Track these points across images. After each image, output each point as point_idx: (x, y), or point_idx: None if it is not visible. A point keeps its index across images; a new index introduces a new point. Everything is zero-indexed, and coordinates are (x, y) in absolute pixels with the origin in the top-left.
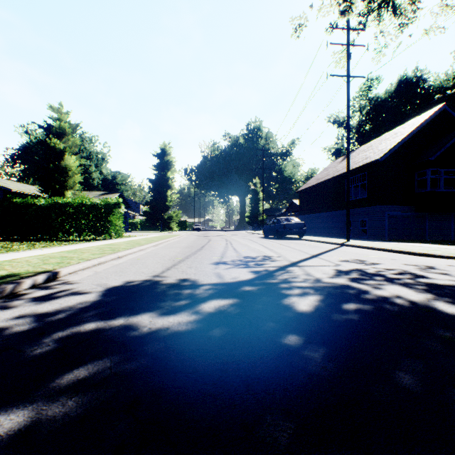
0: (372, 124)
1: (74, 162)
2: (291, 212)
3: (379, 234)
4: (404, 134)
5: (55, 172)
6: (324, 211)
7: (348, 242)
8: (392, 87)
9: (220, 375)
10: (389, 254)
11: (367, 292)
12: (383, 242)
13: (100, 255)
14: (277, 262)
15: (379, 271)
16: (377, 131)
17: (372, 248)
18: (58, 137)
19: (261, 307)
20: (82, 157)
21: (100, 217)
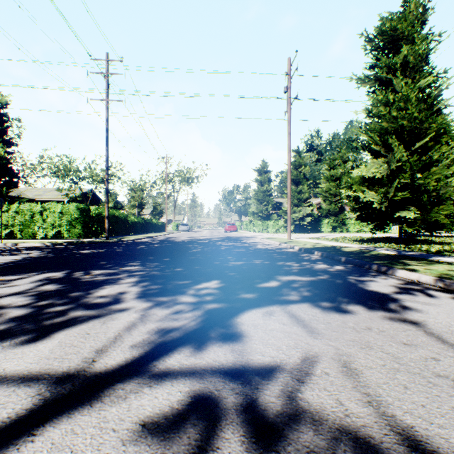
0: None
1: None
2: None
3: None
4: None
5: None
6: None
7: None
8: None
9: (256, 270)
10: None
11: (146, 289)
12: None
13: None
14: None
15: None
16: None
17: None
18: None
19: (240, 282)
20: None
21: None
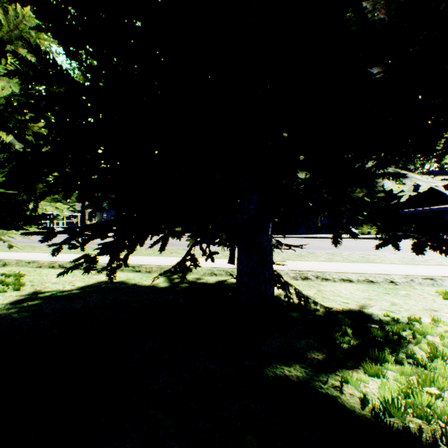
0: None
1: None
2: None
3: None
4: None
5: None
6: None
7: None
8: None
9: None
10: None
11: None
12: None
13: None
14: None
15: None
16: None
17: None
18: None
19: None
20: None
21: None
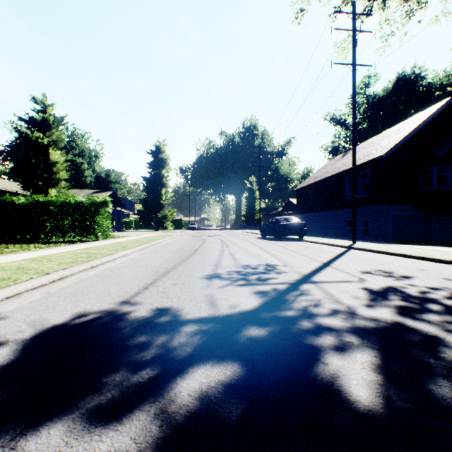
0: (370, 122)
1: (59, 158)
2: (287, 211)
3: (382, 235)
4: (409, 130)
5: (38, 168)
6: (323, 210)
7: (354, 244)
8: (390, 85)
9: None
10: (410, 260)
11: (442, 342)
12: (393, 245)
13: (67, 265)
14: (285, 275)
15: (424, 291)
16: (375, 129)
17: (386, 253)
18: (42, 131)
19: (285, 391)
20: (74, 154)
21: (85, 216)
